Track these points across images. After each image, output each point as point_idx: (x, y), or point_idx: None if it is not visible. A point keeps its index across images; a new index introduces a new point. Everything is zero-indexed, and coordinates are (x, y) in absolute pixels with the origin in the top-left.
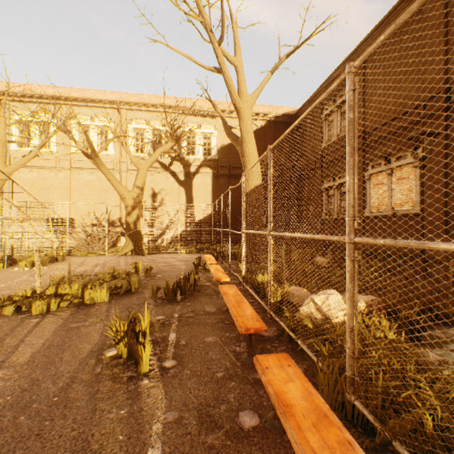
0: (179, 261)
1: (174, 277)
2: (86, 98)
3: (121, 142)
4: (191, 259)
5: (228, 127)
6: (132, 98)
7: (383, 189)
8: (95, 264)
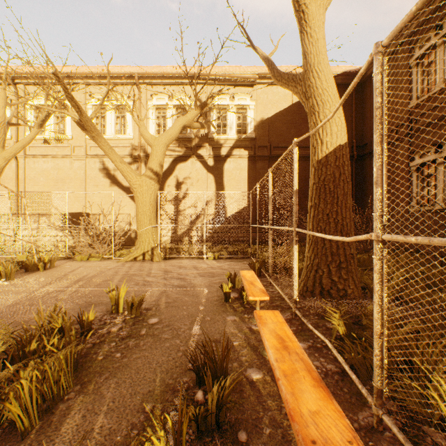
0: (202, 275)
1: (179, 326)
2: (100, 73)
3: (131, 112)
4: (220, 271)
5: (276, 68)
6: (152, 69)
7: None
8: (78, 279)
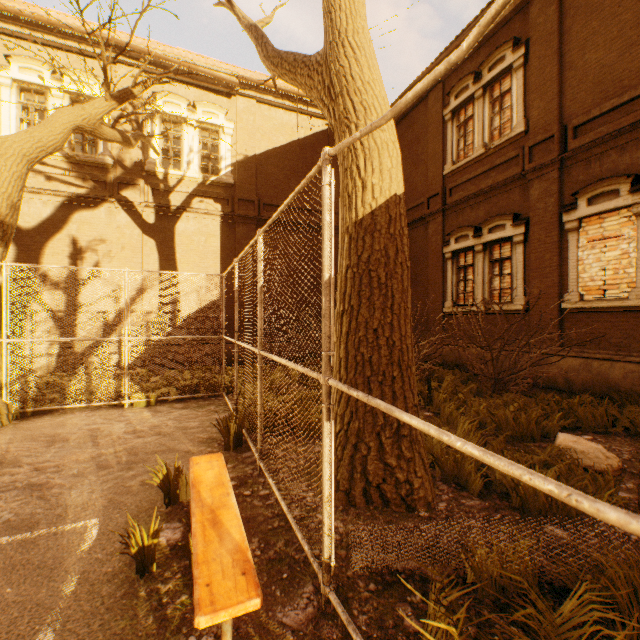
0: (101, 464)
1: None
2: None
3: None
4: (154, 441)
5: (271, 44)
6: (9, 2)
7: (620, 248)
8: None
